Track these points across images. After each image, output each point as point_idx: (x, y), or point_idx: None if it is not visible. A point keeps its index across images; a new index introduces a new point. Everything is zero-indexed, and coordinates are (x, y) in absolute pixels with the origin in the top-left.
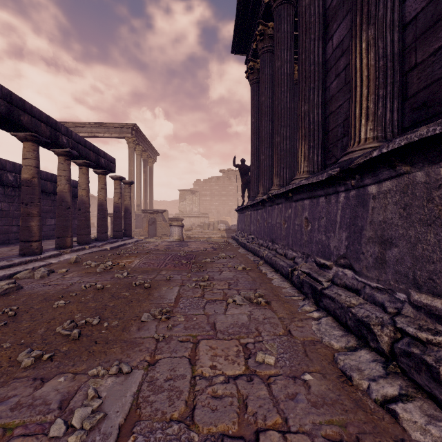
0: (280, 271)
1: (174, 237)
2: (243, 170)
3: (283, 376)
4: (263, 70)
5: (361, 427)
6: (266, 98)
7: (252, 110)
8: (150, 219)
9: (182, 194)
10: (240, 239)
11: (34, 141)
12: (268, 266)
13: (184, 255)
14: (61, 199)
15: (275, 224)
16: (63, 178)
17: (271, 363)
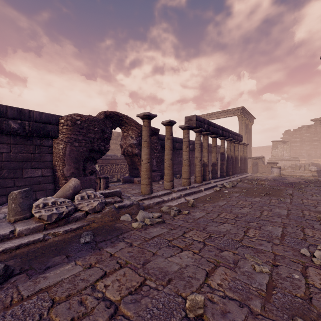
0: None
1: (274, 174)
2: None
3: None
4: None
5: None
6: None
7: None
8: (253, 163)
9: (274, 144)
10: None
11: (224, 139)
12: None
13: (287, 183)
14: (228, 157)
15: None
16: (229, 149)
17: None
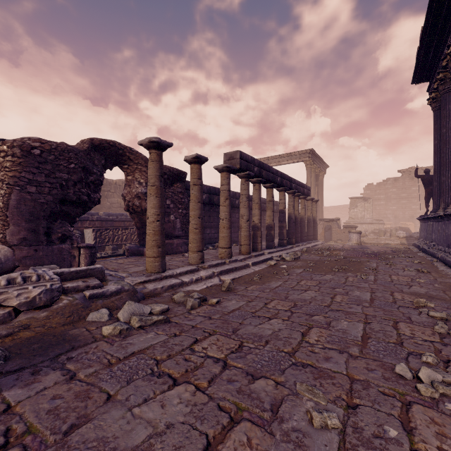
0: (447, 264)
1: (352, 241)
2: (427, 180)
3: (425, 283)
4: (444, 107)
5: (448, 291)
6: (448, 130)
7: (434, 134)
8: (326, 227)
9: (353, 202)
10: (421, 246)
11: (284, 190)
12: (441, 263)
13: (370, 253)
14: (290, 218)
15: (450, 234)
16: (291, 206)
17: (422, 281)
